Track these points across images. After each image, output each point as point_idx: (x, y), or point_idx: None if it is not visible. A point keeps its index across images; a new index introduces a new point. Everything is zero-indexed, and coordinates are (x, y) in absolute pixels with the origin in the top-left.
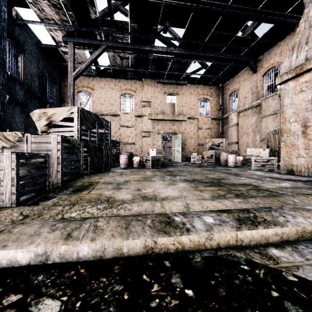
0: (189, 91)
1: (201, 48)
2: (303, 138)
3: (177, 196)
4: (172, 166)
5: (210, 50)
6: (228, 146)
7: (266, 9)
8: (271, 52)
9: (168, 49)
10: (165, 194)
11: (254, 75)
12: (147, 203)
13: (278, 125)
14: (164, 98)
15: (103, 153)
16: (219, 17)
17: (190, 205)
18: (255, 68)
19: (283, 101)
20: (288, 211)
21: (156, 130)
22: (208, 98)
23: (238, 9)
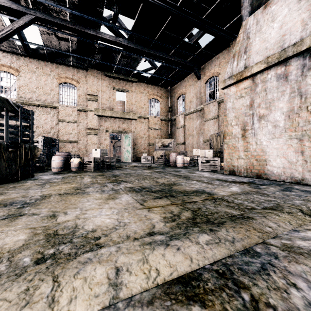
0: (139, 90)
1: (151, 45)
2: (243, 141)
3: (112, 226)
4: (120, 168)
5: (160, 50)
6: (176, 146)
7: (209, 21)
8: (212, 62)
9: (116, 39)
10: (95, 223)
11: (198, 81)
12: (16, 288)
13: (217, 128)
14: (113, 93)
15: (17, 154)
16: (169, 16)
17: (124, 276)
18: (199, 76)
19: (226, 105)
20: (290, 265)
21: (104, 127)
22: (158, 98)
23: (186, 13)
